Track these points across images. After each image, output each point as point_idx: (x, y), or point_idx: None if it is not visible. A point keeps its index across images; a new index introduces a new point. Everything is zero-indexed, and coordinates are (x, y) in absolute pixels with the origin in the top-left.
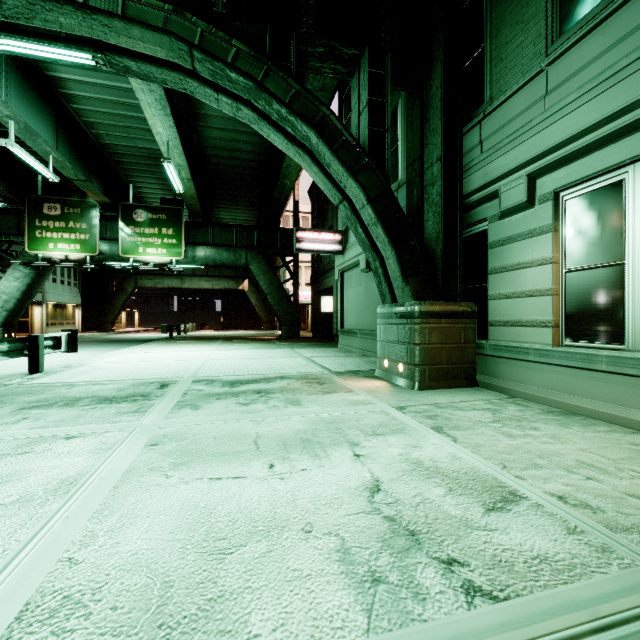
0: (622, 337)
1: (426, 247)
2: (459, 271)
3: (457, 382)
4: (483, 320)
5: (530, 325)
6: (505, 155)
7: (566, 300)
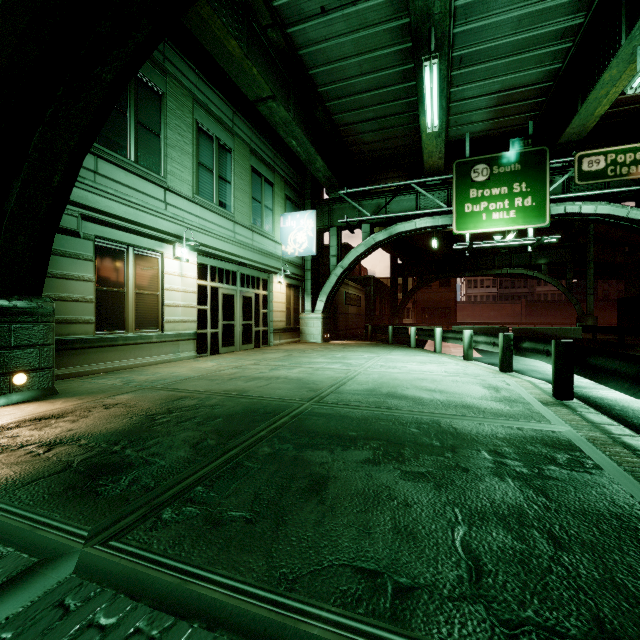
0: (124, 327)
1: None
2: None
3: None
4: None
5: (77, 322)
6: None
7: (97, 306)
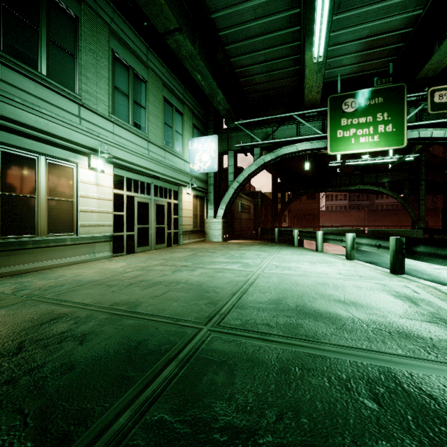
0: (35, 231)
1: None
2: None
3: None
4: None
5: None
6: None
7: (2, 211)
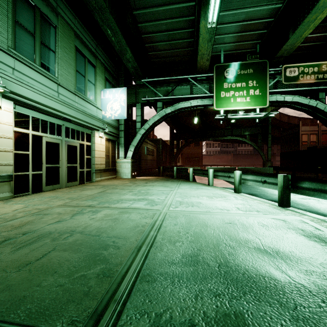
0: None
1: None
2: None
3: None
4: None
5: None
6: None
7: None
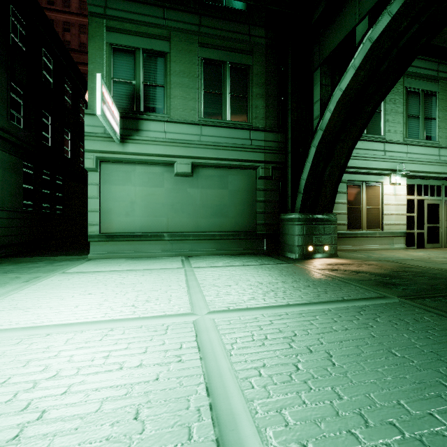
0: (360, 227)
1: None
2: None
3: None
4: None
5: (339, 224)
6: None
7: (347, 216)
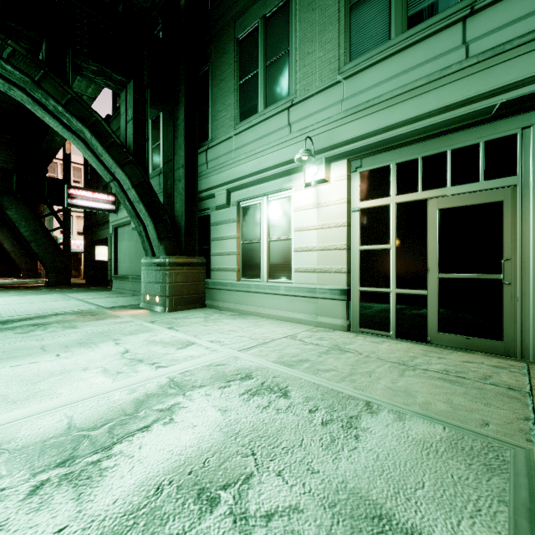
0: (260, 275)
1: (176, 220)
2: (196, 237)
3: (193, 305)
4: (209, 268)
5: (228, 270)
6: (218, 175)
7: (242, 257)
